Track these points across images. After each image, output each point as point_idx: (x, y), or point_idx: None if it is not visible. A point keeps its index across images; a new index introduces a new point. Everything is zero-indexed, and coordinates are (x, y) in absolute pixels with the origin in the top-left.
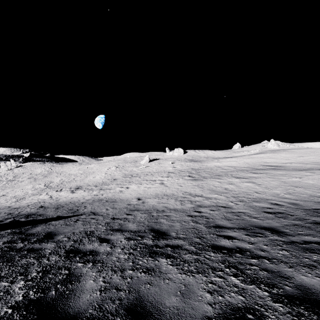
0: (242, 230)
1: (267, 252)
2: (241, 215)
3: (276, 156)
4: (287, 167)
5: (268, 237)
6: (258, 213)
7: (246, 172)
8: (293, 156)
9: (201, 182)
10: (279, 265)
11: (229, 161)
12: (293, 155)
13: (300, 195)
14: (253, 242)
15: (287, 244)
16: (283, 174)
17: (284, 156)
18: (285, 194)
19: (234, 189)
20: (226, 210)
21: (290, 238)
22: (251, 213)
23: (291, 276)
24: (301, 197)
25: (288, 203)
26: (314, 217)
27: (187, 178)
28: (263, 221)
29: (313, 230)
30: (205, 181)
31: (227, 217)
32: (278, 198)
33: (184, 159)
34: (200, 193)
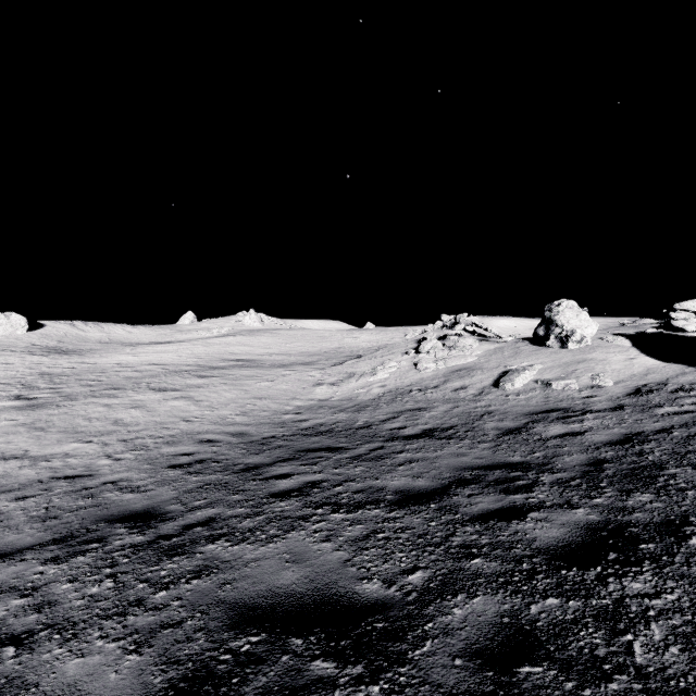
0: (53, 546)
1: (51, 607)
2: (102, 492)
3: (253, 342)
4: (264, 361)
5: (110, 544)
6: (153, 474)
7: (186, 376)
8: (277, 342)
9: (52, 411)
10: (39, 648)
11: (159, 352)
12: (278, 341)
13: (261, 413)
14: (42, 584)
15: (138, 552)
16: (251, 376)
17: (265, 342)
18: (237, 415)
19: (138, 419)
20: (72, 485)
21: (162, 529)
22: (136, 479)
23: (33, 683)
24: (259, 418)
25: (232, 434)
26: (253, 456)
27: (6, 405)
28: (146, 495)
29: (227, 489)
30: (66, 408)
31: (53, 511)
32: (222, 426)
33: (26, 347)
34: (25, 446)
